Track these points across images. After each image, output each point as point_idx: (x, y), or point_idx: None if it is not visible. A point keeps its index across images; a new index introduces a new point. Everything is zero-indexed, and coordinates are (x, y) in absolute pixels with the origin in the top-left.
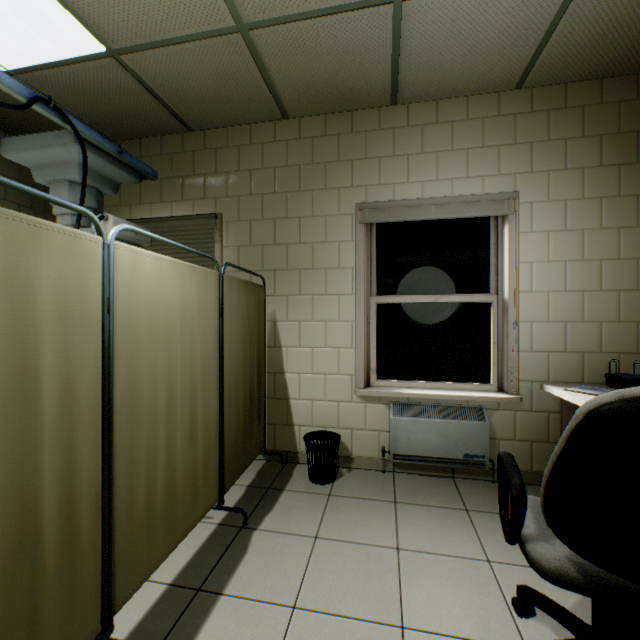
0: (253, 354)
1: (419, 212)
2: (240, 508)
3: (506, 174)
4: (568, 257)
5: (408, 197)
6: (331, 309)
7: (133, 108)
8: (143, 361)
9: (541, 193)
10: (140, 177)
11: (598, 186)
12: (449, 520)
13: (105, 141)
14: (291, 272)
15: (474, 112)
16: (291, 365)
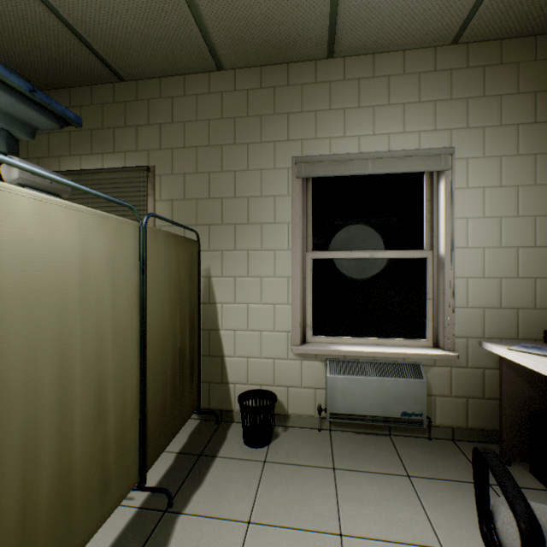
0: (184, 312)
1: (356, 166)
2: (164, 488)
3: (442, 129)
4: (503, 213)
5: (344, 151)
6: (267, 265)
7: (55, 50)
8: (13, 335)
9: (477, 149)
10: (61, 122)
11: (532, 143)
12: (392, 491)
13: (11, 75)
14: (226, 227)
15: (410, 67)
16: (226, 322)
